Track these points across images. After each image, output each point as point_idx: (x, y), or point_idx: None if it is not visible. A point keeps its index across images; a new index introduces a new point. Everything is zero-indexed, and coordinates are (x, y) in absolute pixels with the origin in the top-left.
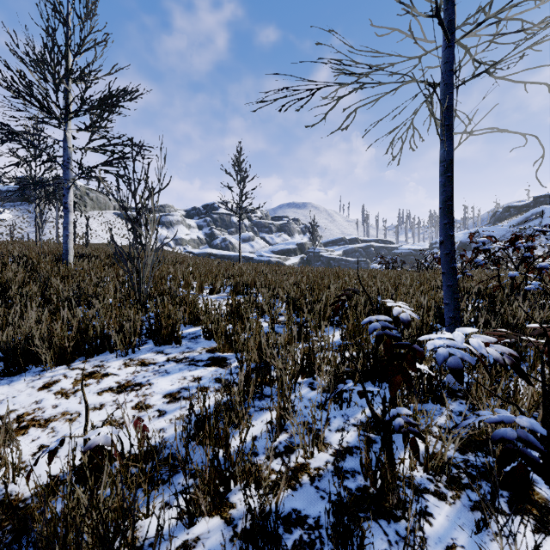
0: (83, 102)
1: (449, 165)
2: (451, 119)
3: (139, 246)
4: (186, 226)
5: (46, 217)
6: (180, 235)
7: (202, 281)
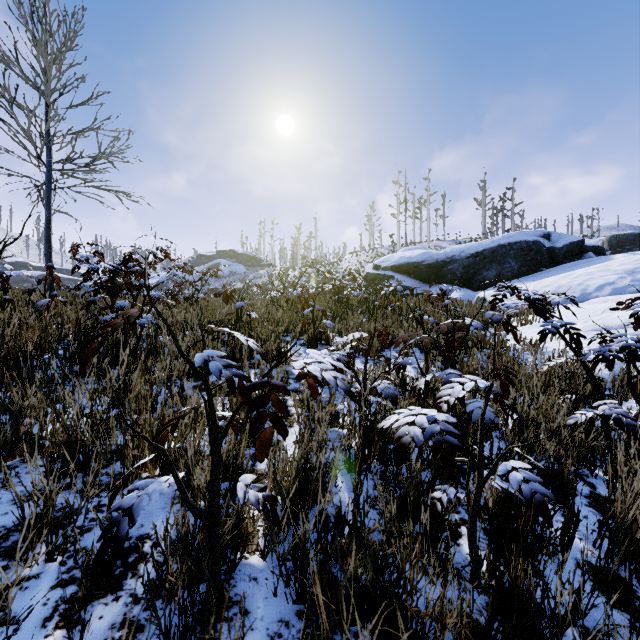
0: None
1: (49, 222)
2: (50, 203)
3: None
4: None
5: None
6: None
7: None
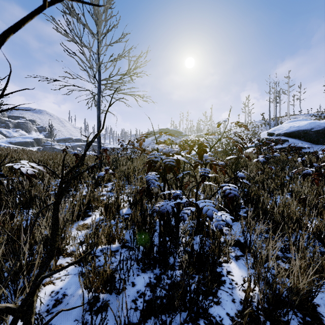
0: None
1: (99, 117)
2: (100, 105)
3: None
4: None
5: None
6: None
7: None
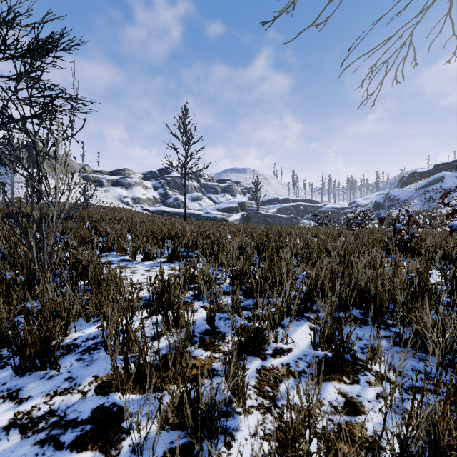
0: (2, 43)
1: None
2: None
3: (101, 204)
4: (143, 187)
5: (16, 178)
6: (137, 194)
7: (135, 245)
